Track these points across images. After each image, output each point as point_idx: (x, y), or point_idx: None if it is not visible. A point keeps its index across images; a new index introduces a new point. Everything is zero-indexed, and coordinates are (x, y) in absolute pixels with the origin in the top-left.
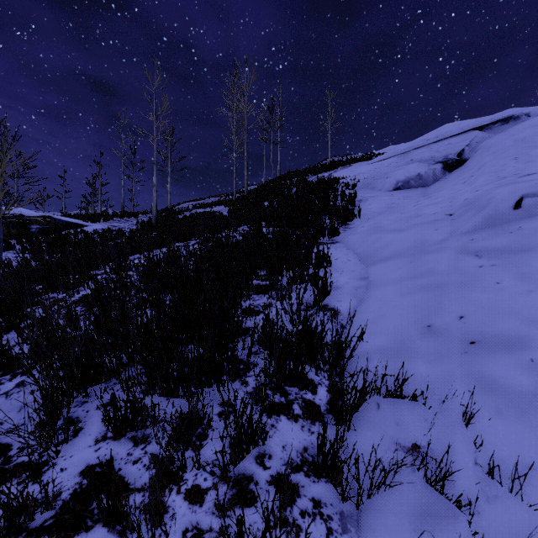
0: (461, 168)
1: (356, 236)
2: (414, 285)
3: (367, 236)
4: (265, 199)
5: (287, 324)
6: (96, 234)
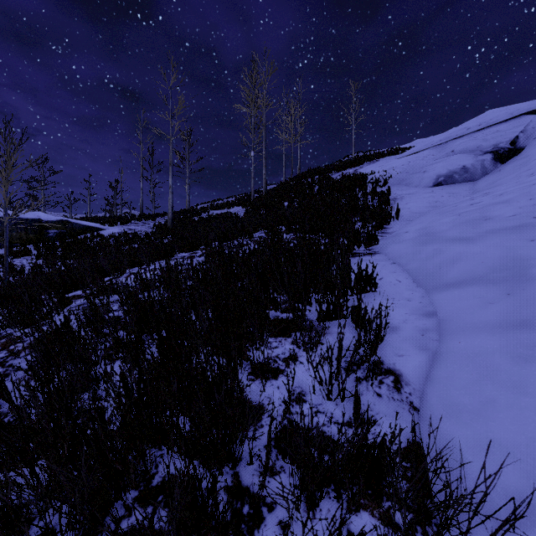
0: (517, 158)
1: (402, 246)
2: (535, 341)
3: (419, 246)
4: (284, 199)
5: (322, 398)
6: (112, 238)
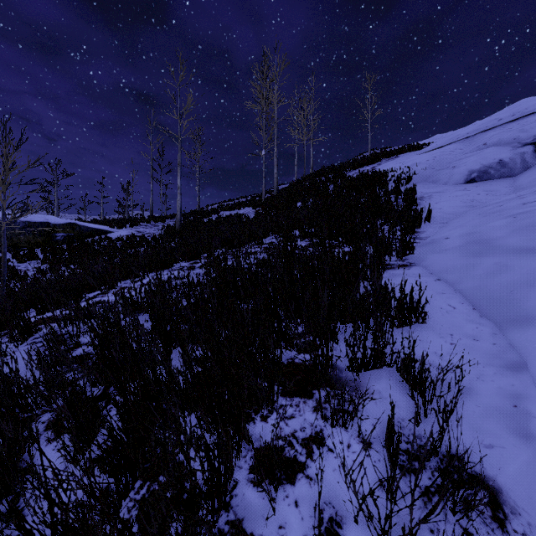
0: None
1: (447, 256)
2: None
3: (471, 258)
4: (297, 199)
5: (371, 535)
6: (120, 241)
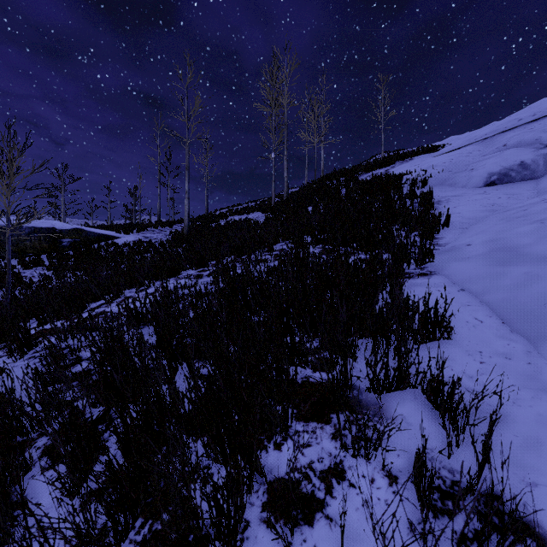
0: None
1: (470, 265)
2: None
3: (497, 267)
4: (308, 203)
5: None
6: (126, 247)
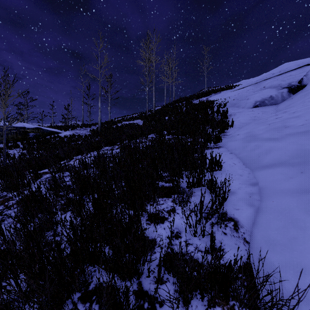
0: (302, 91)
1: (236, 143)
2: None
3: (246, 143)
4: (166, 115)
5: (191, 235)
6: (66, 138)
